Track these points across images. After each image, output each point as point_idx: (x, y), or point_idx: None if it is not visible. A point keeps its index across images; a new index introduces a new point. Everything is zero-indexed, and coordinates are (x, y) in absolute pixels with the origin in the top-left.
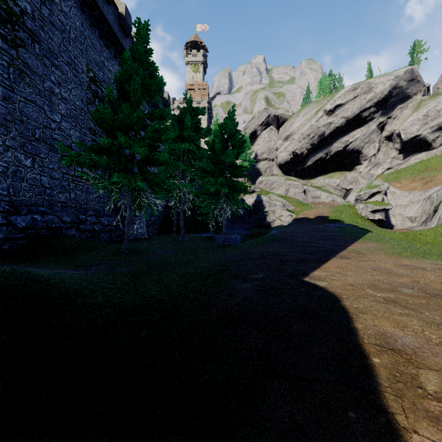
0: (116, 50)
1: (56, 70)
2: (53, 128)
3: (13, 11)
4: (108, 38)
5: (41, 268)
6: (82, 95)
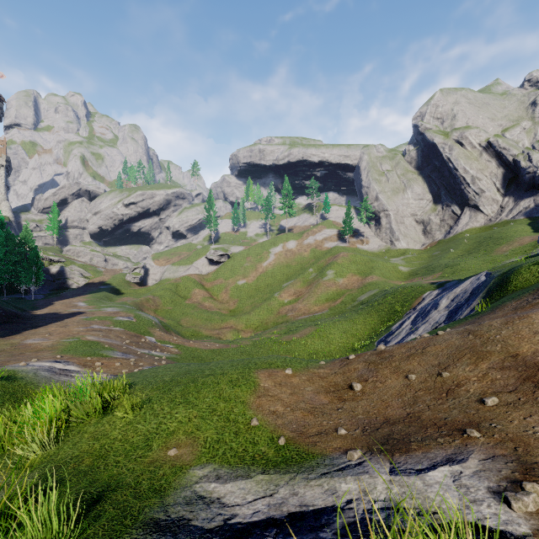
0: None
1: None
2: None
3: None
4: None
5: None
6: None
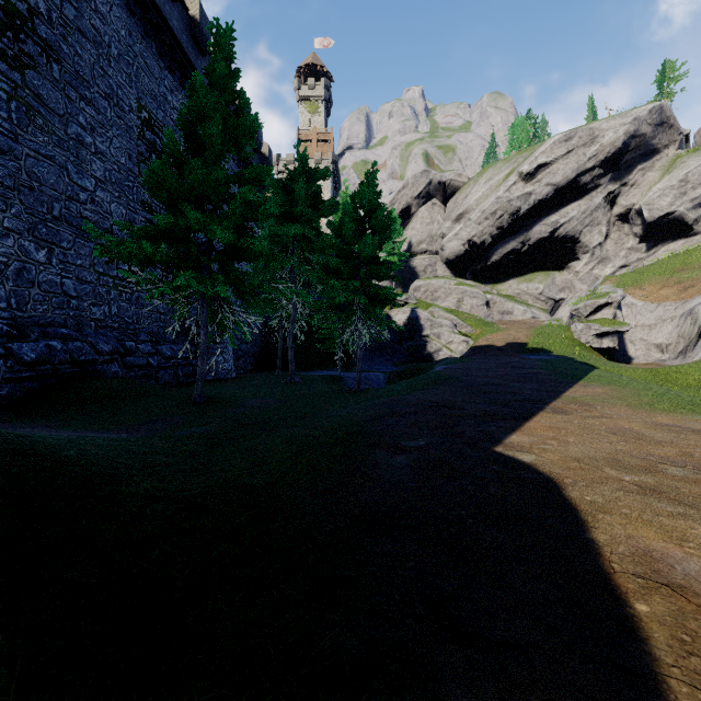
0: (185, 75)
1: (88, 107)
2: (82, 201)
3: (16, 10)
4: (172, 56)
5: (56, 429)
6: (130, 148)
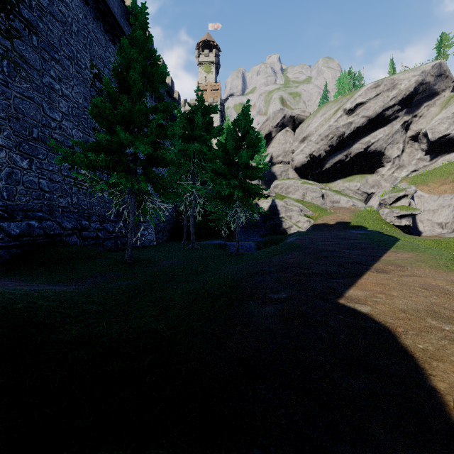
0: None
1: (57, 65)
2: (53, 127)
3: None
4: (113, 33)
5: (27, 282)
6: (85, 93)
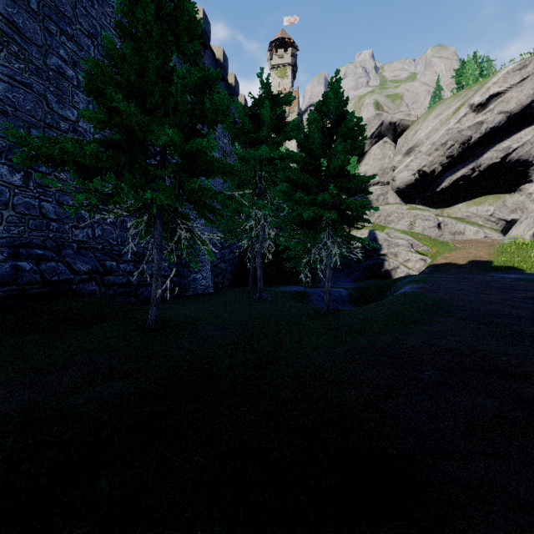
0: None
1: (70, 42)
2: (63, 130)
3: None
4: None
5: None
6: None
